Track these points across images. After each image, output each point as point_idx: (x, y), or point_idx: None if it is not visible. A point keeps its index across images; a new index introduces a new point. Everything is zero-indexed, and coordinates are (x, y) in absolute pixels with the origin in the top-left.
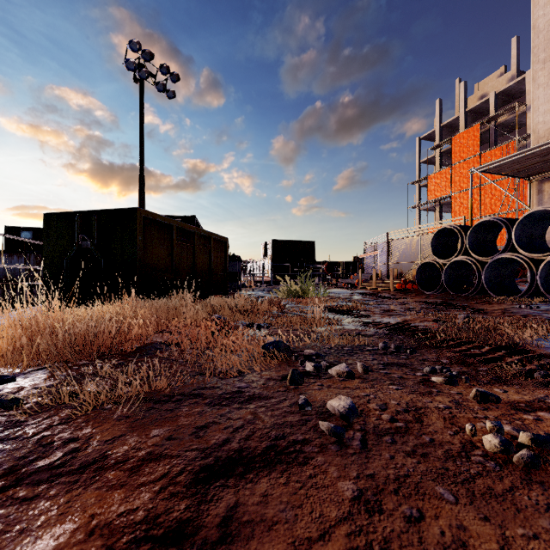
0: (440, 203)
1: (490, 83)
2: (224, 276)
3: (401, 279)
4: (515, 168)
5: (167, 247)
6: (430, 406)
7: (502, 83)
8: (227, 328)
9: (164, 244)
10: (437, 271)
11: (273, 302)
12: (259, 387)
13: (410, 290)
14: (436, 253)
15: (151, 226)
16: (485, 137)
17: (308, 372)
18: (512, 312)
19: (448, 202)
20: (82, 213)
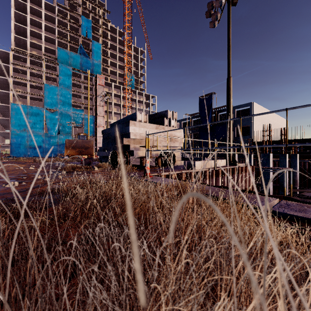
0: None
1: None
2: None
3: None
4: None
5: None
6: None
7: None
8: None
9: None
10: None
11: None
12: None
13: None
14: None
15: None
16: None
17: None
18: None
19: None
20: None
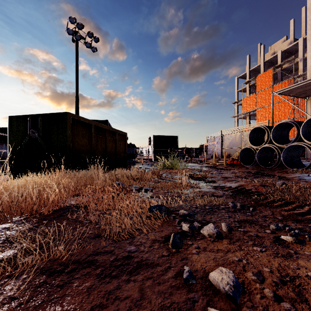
0: (249, 114)
1: (278, 46)
2: (125, 156)
3: (230, 158)
4: (298, 91)
5: (88, 138)
6: (301, 274)
7: (285, 46)
8: (123, 192)
9: (86, 136)
10: (252, 153)
11: (155, 173)
12: (146, 250)
13: (235, 164)
14: (252, 142)
15: (77, 124)
16: (275, 76)
17: (184, 232)
18: (305, 179)
19: (254, 114)
20: (32, 116)
